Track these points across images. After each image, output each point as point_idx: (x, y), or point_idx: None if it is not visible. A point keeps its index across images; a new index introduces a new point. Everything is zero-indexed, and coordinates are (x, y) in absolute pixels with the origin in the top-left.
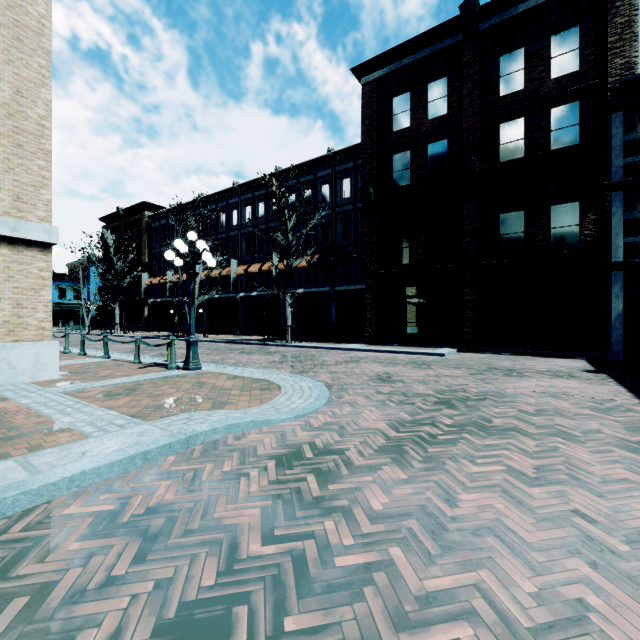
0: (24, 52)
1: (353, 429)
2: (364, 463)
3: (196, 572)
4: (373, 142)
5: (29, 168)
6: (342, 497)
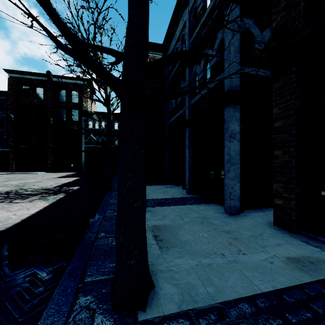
0: None
1: None
2: None
3: None
4: (14, 99)
5: None
6: None
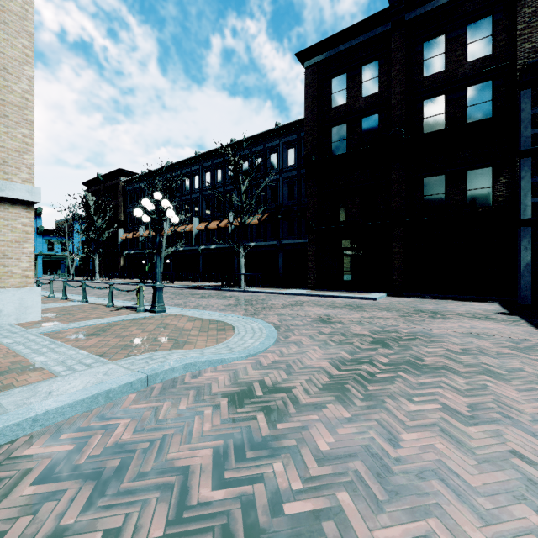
0: (9, 34)
1: (299, 367)
2: (310, 401)
3: (145, 521)
4: (314, 117)
5: (14, 136)
6: (290, 436)
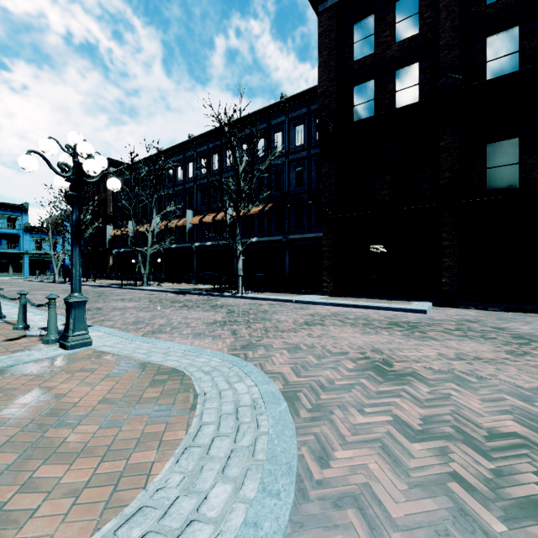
0: None
1: None
2: None
3: None
4: (331, 73)
5: None
6: None
